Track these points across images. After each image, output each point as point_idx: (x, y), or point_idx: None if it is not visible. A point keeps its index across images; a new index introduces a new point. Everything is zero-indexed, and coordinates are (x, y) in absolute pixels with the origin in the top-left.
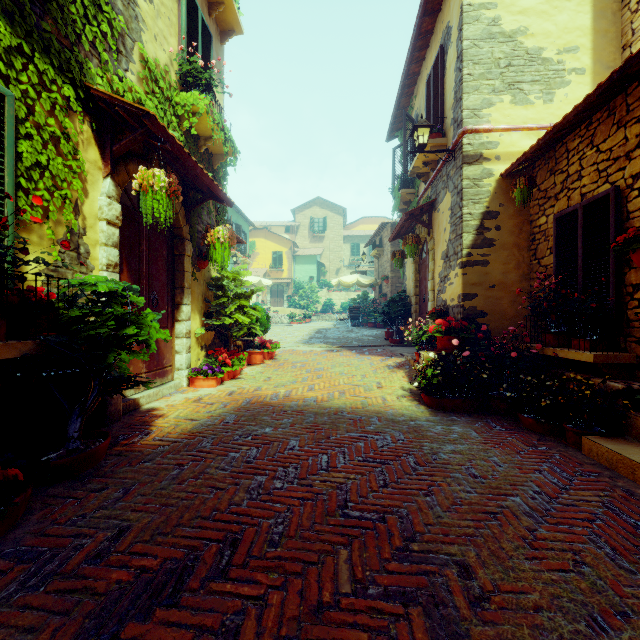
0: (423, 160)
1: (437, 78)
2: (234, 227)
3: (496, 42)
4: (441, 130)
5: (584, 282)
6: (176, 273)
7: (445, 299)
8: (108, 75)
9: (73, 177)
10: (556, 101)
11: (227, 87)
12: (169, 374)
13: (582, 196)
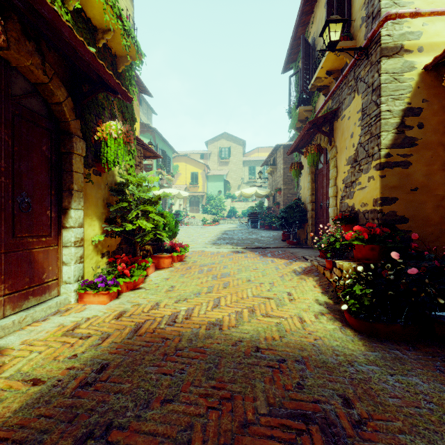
0: (326, 69)
1: None
2: (160, 152)
3: None
4: (348, 34)
5: None
6: (63, 173)
7: (352, 204)
8: None
9: None
10: None
11: None
12: (53, 289)
13: None
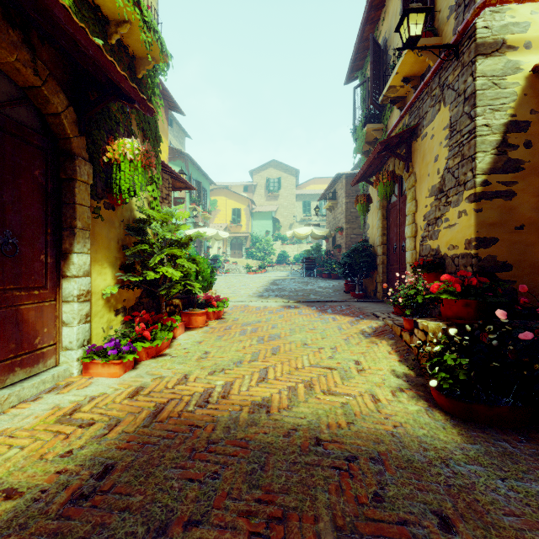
0: (403, 75)
1: None
2: (195, 183)
3: None
4: (432, 29)
5: None
6: (63, 206)
7: (437, 247)
8: None
9: None
10: None
11: None
12: (49, 357)
13: None
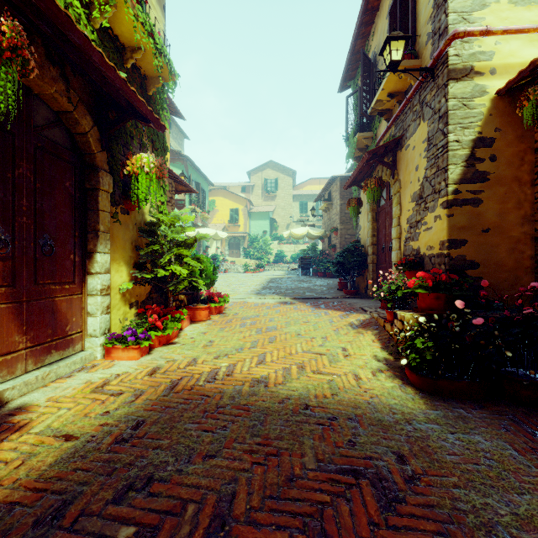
0: (388, 91)
1: None
2: (194, 185)
3: None
4: (413, 51)
5: None
6: (88, 212)
7: (418, 247)
8: None
9: None
10: None
11: None
12: (77, 343)
13: None
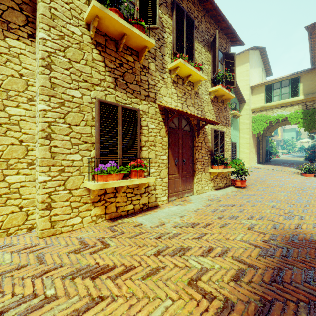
0: None
1: None
2: None
3: None
4: None
5: None
6: (266, 145)
7: None
8: None
9: None
10: None
11: None
12: None
13: None
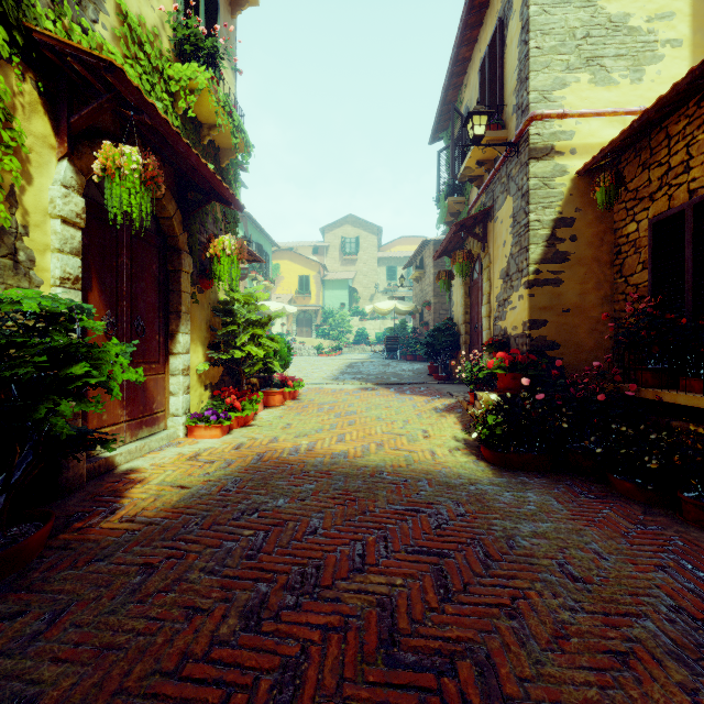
0: (477, 159)
1: (494, 59)
2: (255, 247)
3: (571, 7)
4: (500, 121)
5: (695, 304)
6: (170, 294)
7: (505, 327)
8: (65, 22)
9: (6, 154)
10: (646, 80)
11: (235, 60)
12: (161, 421)
13: (691, 193)
